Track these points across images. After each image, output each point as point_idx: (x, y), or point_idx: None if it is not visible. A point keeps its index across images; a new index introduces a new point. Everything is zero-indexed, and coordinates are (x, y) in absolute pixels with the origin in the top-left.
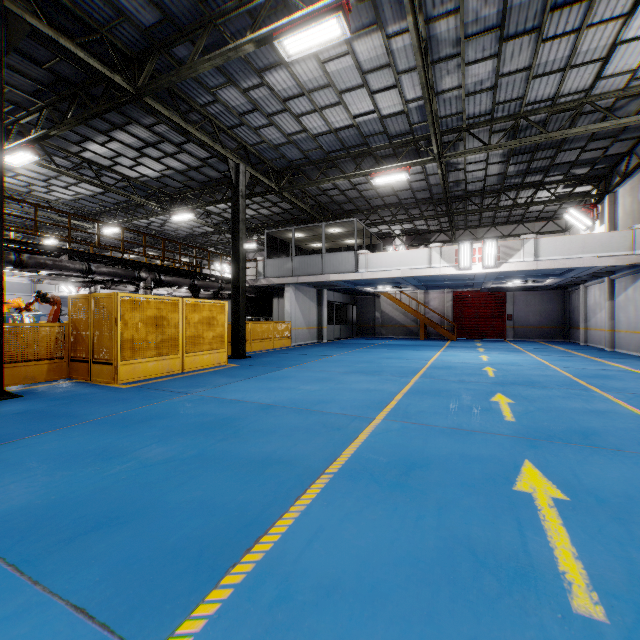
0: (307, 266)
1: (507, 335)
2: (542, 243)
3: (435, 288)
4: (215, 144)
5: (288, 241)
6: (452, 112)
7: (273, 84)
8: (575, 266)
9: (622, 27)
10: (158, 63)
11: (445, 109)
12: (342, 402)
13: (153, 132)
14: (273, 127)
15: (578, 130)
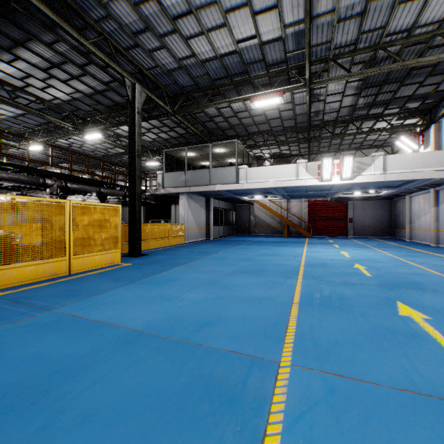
0: (197, 178)
1: (349, 233)
2: (389, 159)
3: (297, 197)
4: (111, 61)
5: (183, 159)
6: (322, 41)
7: None
8: (416, 178)
9: None
10: None
11: (317, 37)
12: (231, 323)
13: (55, 51)
14: (165, 50)
15: (430, 58)
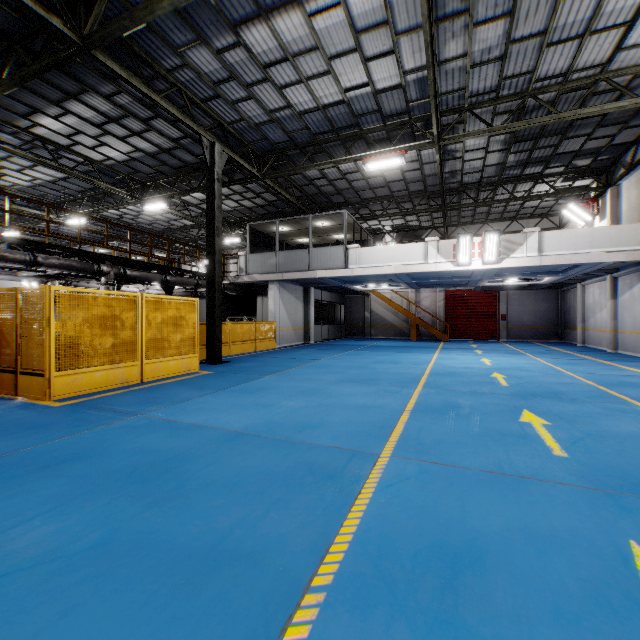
0: (293, 261)
1: (501, 336)
2: (546, 237)
3: (428, 286)
4: (185, 117)
5: (272, 235)
6: (454, 88)
7: (251, 45)
8: (582, 262)
9: None
10: (111, 10)
11: (446, 84)
12: (334, 426)
13: (114, 104)
14: (253, 101)
15: (592, 110)
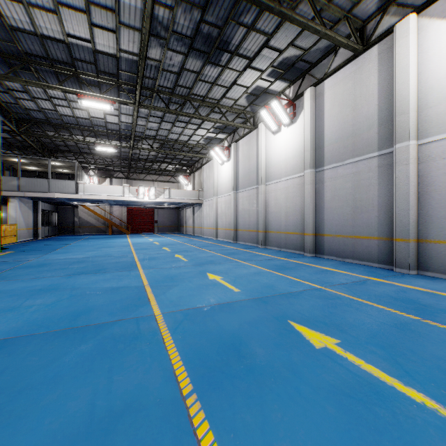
0: (34, 185)
1: (155, 230)
2: (172, 191)
3: (120, 205)
4: None
5: (5, 161)
6: (140, 131)
7: (48, 90)
8: (183, 202)
9: (195, 131)
10: None
11: (137, 129)
12: (115, 254)
13: None
14: (32, 102)
15: (184, 154)
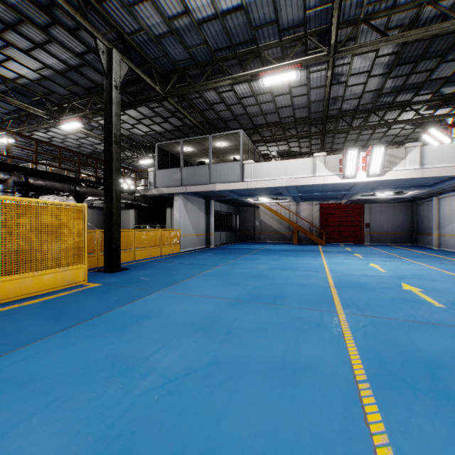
0: (195, 176)
1: (365, 240)
2: (427, 151)
3: (308, 200)
4: (75, 13)
5: (179, 156)
6: None
7: None
8: None
9: None
10: None
11: None
12: None
13: (4, 3)
14: (150, 5)
15: None
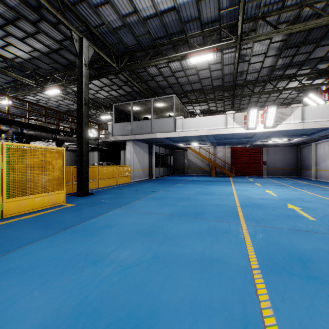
0: (141, 128)
1: (263, 173)
2: (307, 110)
3: (222, 144)
4: (57, 13)
5: (130, 113)
6: None
7: None
8: None
9: None
10: None
11: None
12: (173, 326)
13: (6, 6)
14: (109, 7)
15: None
